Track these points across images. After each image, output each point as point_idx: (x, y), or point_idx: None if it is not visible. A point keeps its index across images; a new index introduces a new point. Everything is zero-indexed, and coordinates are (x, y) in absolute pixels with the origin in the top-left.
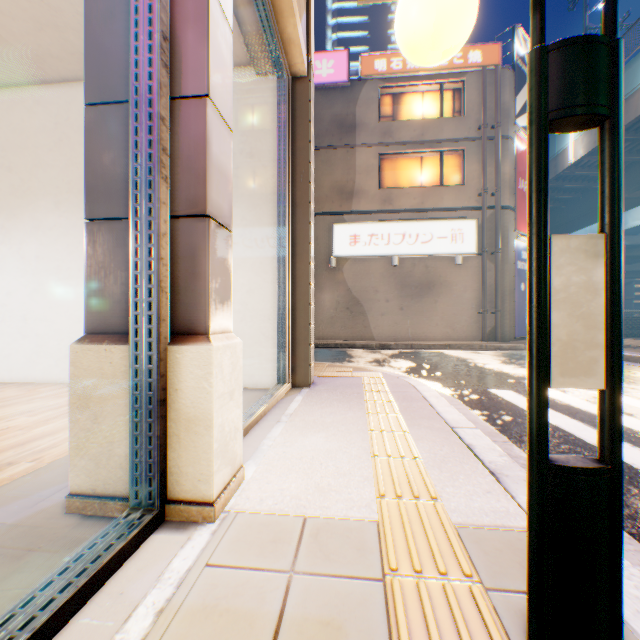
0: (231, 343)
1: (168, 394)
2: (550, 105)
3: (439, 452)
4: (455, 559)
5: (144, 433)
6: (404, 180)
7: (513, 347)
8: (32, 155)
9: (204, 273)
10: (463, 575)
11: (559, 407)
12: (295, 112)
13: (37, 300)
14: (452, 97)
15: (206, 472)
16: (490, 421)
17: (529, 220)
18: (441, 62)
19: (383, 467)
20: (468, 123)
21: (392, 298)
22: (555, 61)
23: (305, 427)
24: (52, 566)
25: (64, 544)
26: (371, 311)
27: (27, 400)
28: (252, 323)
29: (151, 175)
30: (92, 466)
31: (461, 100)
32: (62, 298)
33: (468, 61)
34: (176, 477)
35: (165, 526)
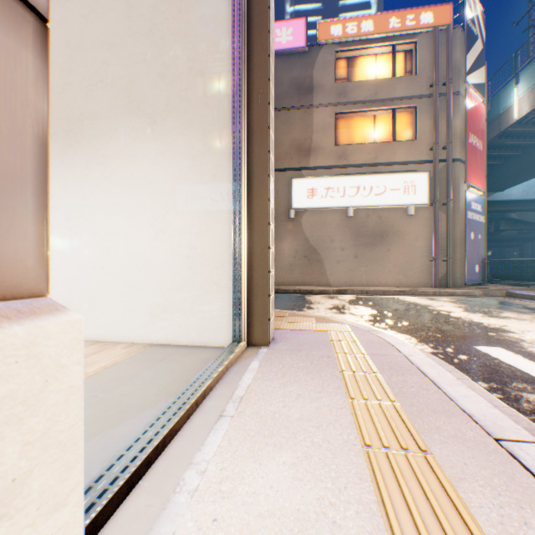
0: None
1: None
2: None
3: None
4: None
5: None
6: (358, 137)
7: (466, 293)
8: None
9: None
10: None
11: None
12: (251, 22)
13: None
14: (404, 58)
15: None
16: (512, 403)
17: None
18: None
19: None
20: (420, 81)
21: (347, 247)
22: None
23: (259, 433)
24: None
25: None
26: (327, 259)
27: None
28: (201, 270)
29: None
30: None
31: (412, 61)
32: None
33: (420, 22)
34: None
35: None
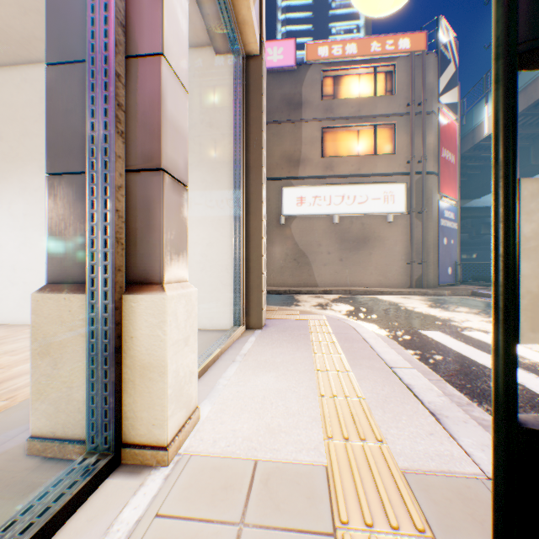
0: (186, 292)
1: (124, 341)
2: (520, 36)
3: (381, 392)
4: (406, 510)
5: (100, 380)
6: (343, 150)
7: (437, 293)
8: (20, 126)
9: (159, 225)
10: (415, 529)
11: (483, 347)
12: (249, 86)
13: (24, 252)
14: (384, 79)
15: (160, 417)
16: (423, 360)
17: (495, 162)
18: (392, 9)
19: (329, 407)
20: (398, 101)
21: (333, 251)
22: None
23: (257, 367)
24: (3, 515)
25: (19, 490)
26: (315, 262)
27: (12, 340)
28: (211, 272)
29: (106, 129)
30: (52, 410)
31: (392, 81)
32: (46, 250)
33: (398, 47)
34: (131, 421)
35: (120, 470)
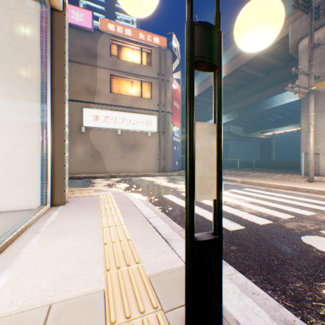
0: None
1: None
2: (195, 53)
3: (141, 233)
4: (149, 299)
5: None
6: (124, 91)
7: (172, 174)
8: None
9: None
10: (153, 308)
11: None
12: (54, 31)
13: None
14: (147, 56)
15: None
16: (163, 211)
17: (186, 112)
18: (142, 16)
19: (110, 250)
20: (154, 70)
21: (118, 151)
22: (197, 31)
23: (58, 233)
24: None
25: None
26: (106, 158)
27: None
28: (18, 165)
29: None
30: None
31: (151, 58)
32: None
33: (154, 41)
34: None
35: None
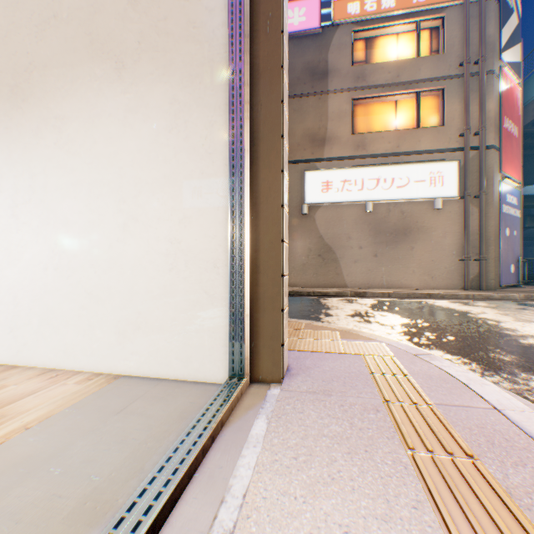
0: None
1: None
2: None
3: None
4: None
5: None
6: (377, 125)
7: (505, 297)
8: None
9: None
10: None
11: None
12: None
13: None
14: (429, 36)
15: None
16: None
17: None
18: None
19: None
20: (448, 60)
21: (365, 245)
22: None
23: None
24: None
25: None
26: (343, 258)
27: None
28: (186, 273)
29: None
30: None
31: (439, 38)
32: None
33: None
34: None
35: None
